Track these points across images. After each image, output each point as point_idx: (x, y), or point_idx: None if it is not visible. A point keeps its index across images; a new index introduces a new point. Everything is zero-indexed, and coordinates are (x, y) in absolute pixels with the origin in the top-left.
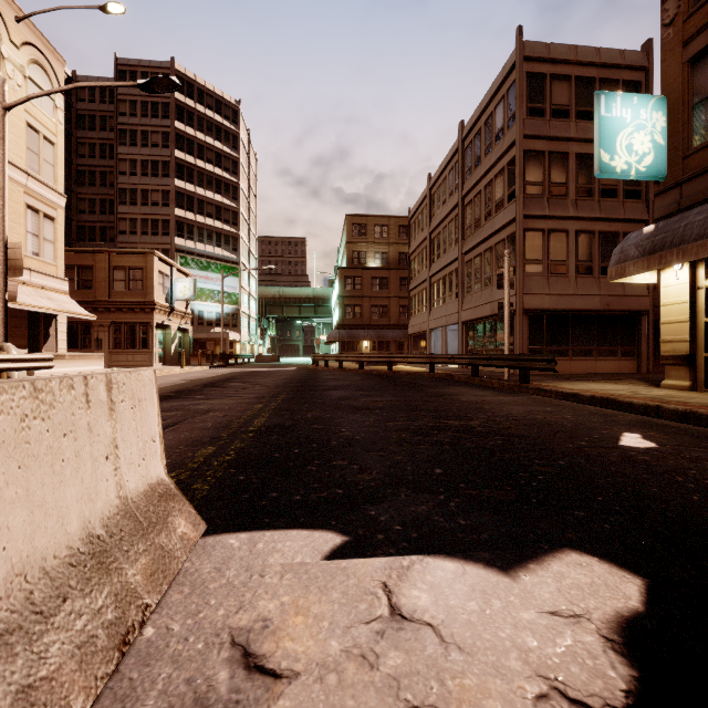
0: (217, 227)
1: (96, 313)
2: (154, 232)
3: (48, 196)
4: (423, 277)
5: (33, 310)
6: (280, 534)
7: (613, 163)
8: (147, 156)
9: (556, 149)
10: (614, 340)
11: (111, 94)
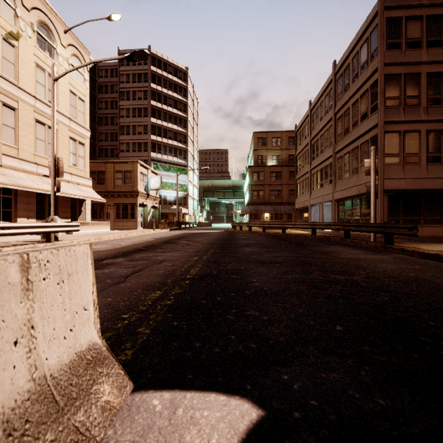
0: (174, 145)
1: (107, 198)
2: (139, 150)
3: (81, 131)
4: (305, 170)
5: (72, 197)
6: (199, 398)
7: None
8: (135, 105)
9: (410, 71)
10: None
11: (116, 71)
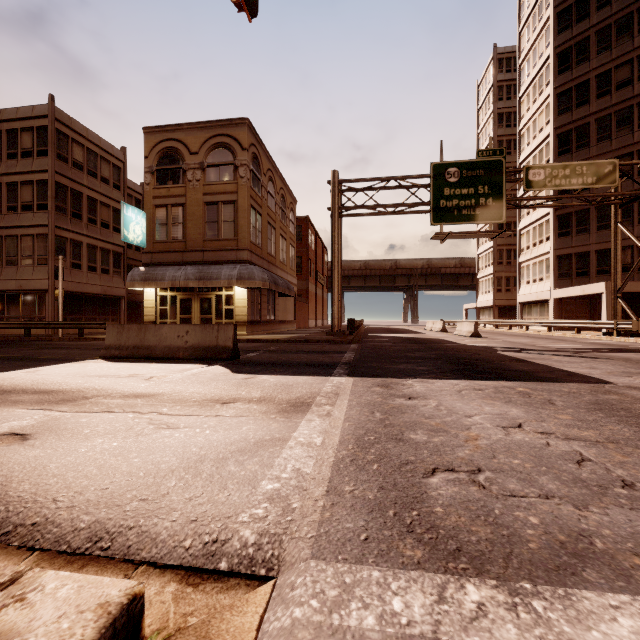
0: None
1: None
2: None
3: None
4: None
5: None
6: None
7: (129, 236)
8: None
9: (76, 188)
10: (108, 312)
11: None
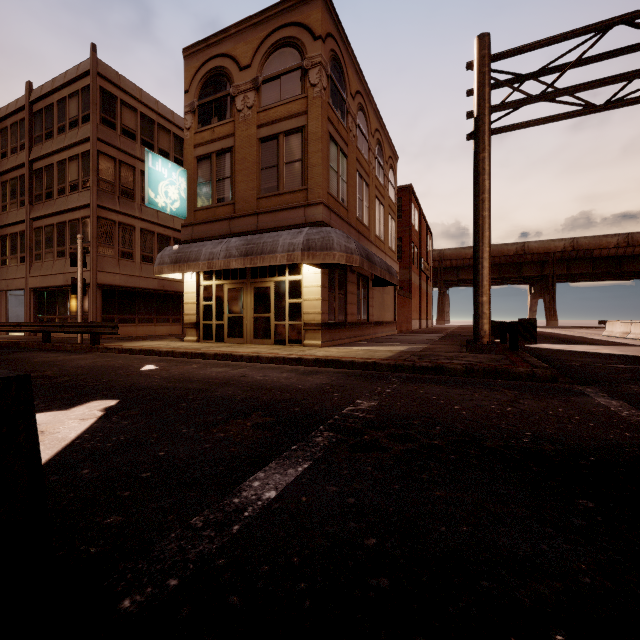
0: None
1: None
2: None
3: None
4: None
5: None
6: None
7: (157, 200)
8: None
9: (126, 161)
10: (168, 311)
11: None
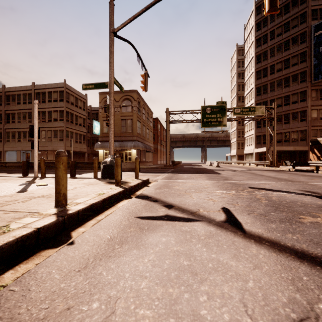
0: None
1: None
2: None
3: None
4: None
5: None
6: None
7: (95, 131)
8: None
9: (72, 112)
10: (81, 158)
11: None
